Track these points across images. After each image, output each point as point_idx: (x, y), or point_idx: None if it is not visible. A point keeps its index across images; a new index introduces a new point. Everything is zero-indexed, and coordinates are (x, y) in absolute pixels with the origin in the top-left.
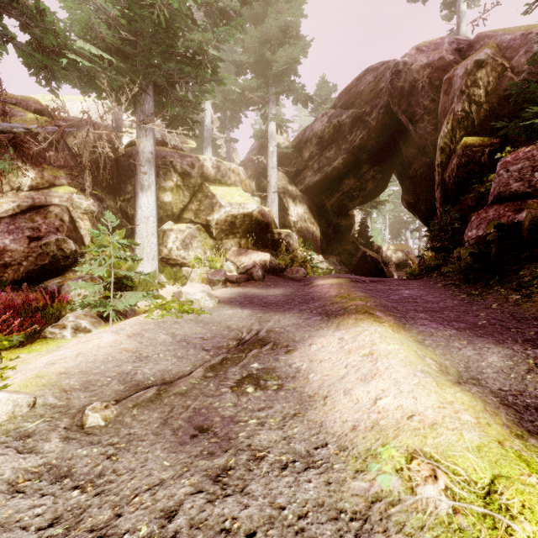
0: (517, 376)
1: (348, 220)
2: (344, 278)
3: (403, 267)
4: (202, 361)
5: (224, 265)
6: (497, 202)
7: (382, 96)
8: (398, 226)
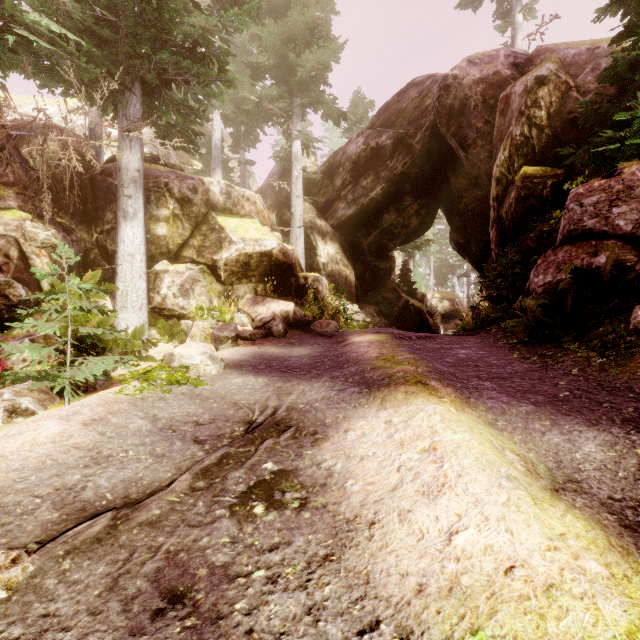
0: (627, 474)
1: (388, 263)
2: (385, 334)
3: (449, 319)
4: (191, 460)
5: (235, 317)
6: (567, 242)
7: (428, 115)
8: (445, 271)
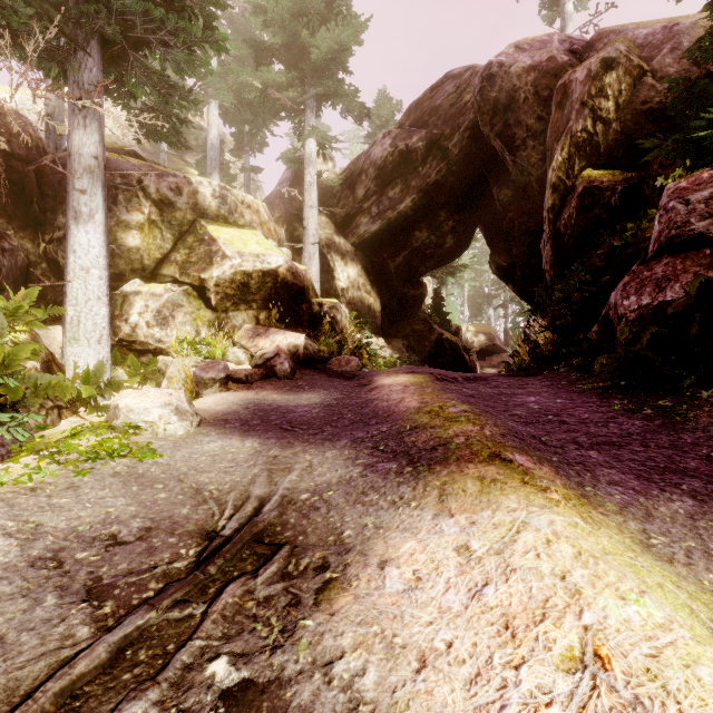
0: None
1: (418, 289)
2: (422, 374)
3: (485, 355)
4: (49, 660)
5: (228, 352)
6: (666, 253)
7: (468, 113)
8: (480, 301)
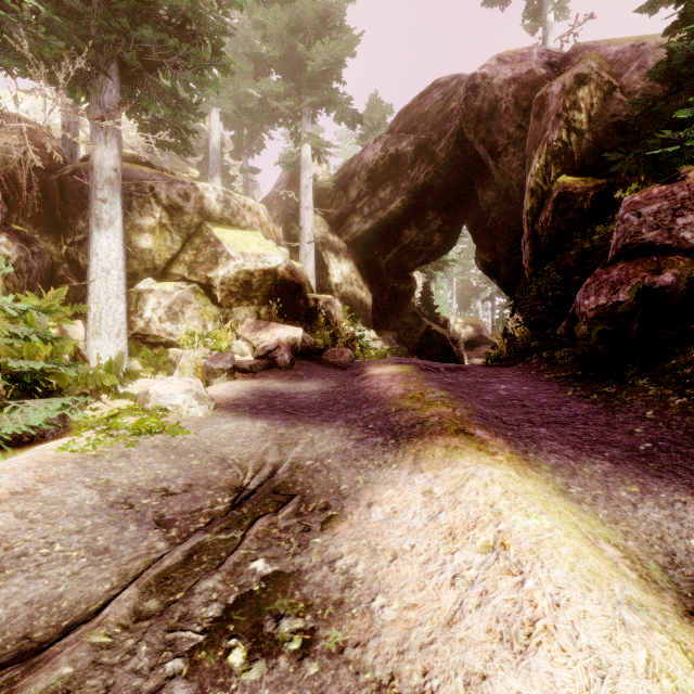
0: None
1: (408, 284)
2: (409, 365)
3: (473, 346)
4: (144, 559)
5: (232, 344)
6: (622, 258)
7: (454, 120)
8: (468, 294)
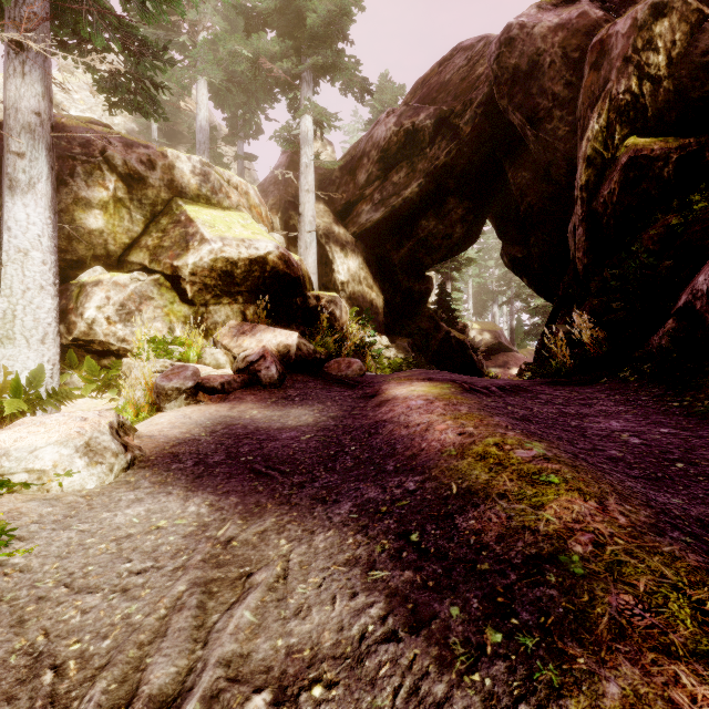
0: None
1: (424, 284)
2: (444, 383)
3: (490, 354)
4: None
5: (204, 353)
6: None
7: (481, 87)
8: (485, 297)
